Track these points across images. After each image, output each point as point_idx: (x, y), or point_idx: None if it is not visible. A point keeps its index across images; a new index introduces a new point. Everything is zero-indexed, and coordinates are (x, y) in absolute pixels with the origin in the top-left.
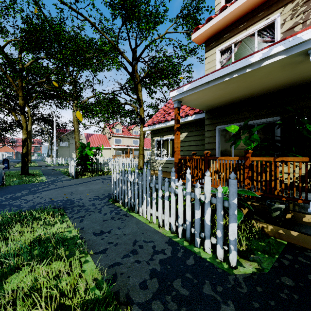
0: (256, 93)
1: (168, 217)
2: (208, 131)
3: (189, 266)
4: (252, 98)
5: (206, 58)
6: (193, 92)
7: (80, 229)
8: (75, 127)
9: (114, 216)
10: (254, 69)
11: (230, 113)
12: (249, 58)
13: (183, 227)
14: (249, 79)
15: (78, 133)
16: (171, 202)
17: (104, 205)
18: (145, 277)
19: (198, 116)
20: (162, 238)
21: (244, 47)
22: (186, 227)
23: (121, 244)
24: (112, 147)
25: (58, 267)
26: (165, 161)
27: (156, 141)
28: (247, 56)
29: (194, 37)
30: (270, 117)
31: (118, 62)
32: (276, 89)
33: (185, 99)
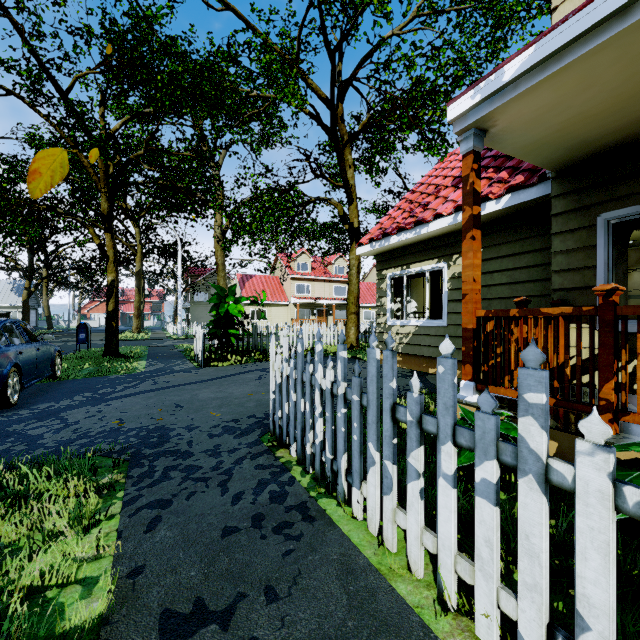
0: None
1: (496, 588)
2: (563, 233)
3: None
4: None
5: (555, 7)
6: (543, 75)
7: (129, 574)
8: (219, 262)
9: (266, 512)
10: None
11: None
12: None
13: None
14: None
15: (224, 273)
16: (521, 524)
17: (243, 457)
18: None
19: (523, 196)
20: None
21: None
22: None
23: None
24: (292, 302)
25: None
26: (414, 328)
27: (389, 278)
28: None
29: None
30: None
31: (298, 94)
32: None
33: (502, 118)
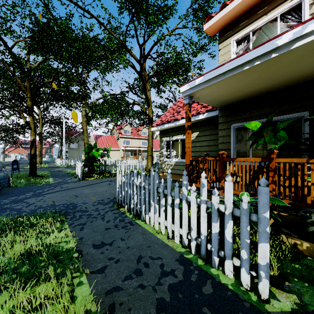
0: (279, 84)
1: (178, 229)
2: (222, 130)
3: (206, 296)
4: (274, 92)
5: (219, 49)
6: (206, 85)
7: (79, 239)
8: (84, 129)
9: (118, 224)
10: (282, 53)
11: (248, 110)
12: (275, 40)
13: (197, 242)
14: (273, 68)
15: (87, 134)
16: (183, 211)
17: (108, 211)
18: (150, 310)
19: (211, 114)
20: (172, 254)
21: (262, 37)
22: (200, 242)
23: (123, 261)
24: (121, 148)
25: (43, 293)
26: (174, 162)
27: (165, 141)
28: (273, 38)
29: (206, 27)
30: (296, 112)
31: (125, 60)
32: (304, 79)
33: (197, 94)
